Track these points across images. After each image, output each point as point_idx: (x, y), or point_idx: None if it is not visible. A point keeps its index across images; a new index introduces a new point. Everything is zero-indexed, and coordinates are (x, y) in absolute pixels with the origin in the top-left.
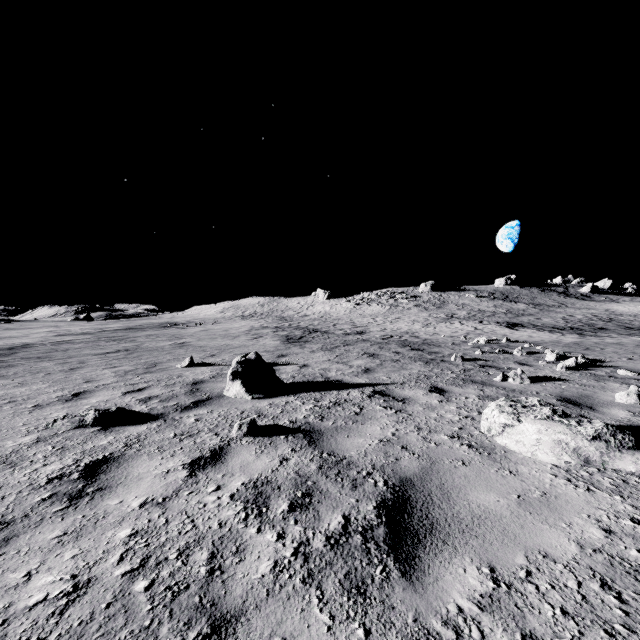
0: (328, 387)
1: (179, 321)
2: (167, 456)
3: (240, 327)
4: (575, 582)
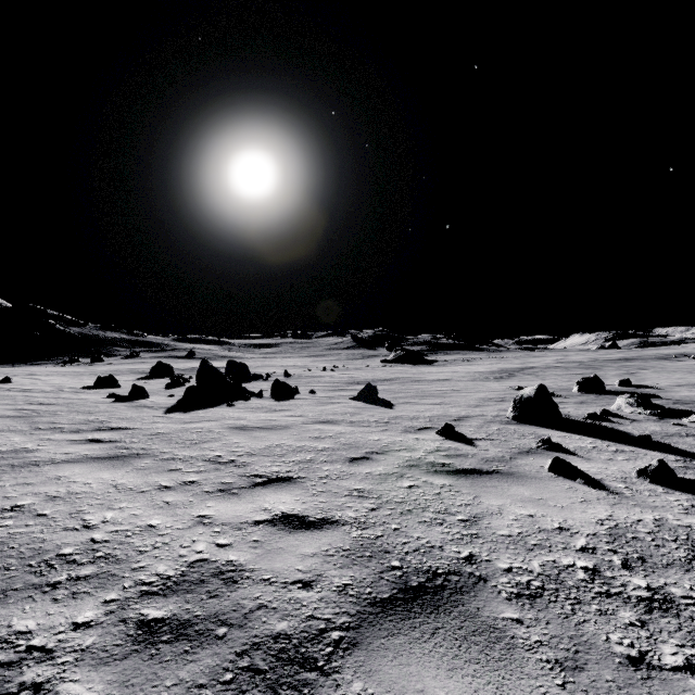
0: None
1: None
2: None
3: None
4: None
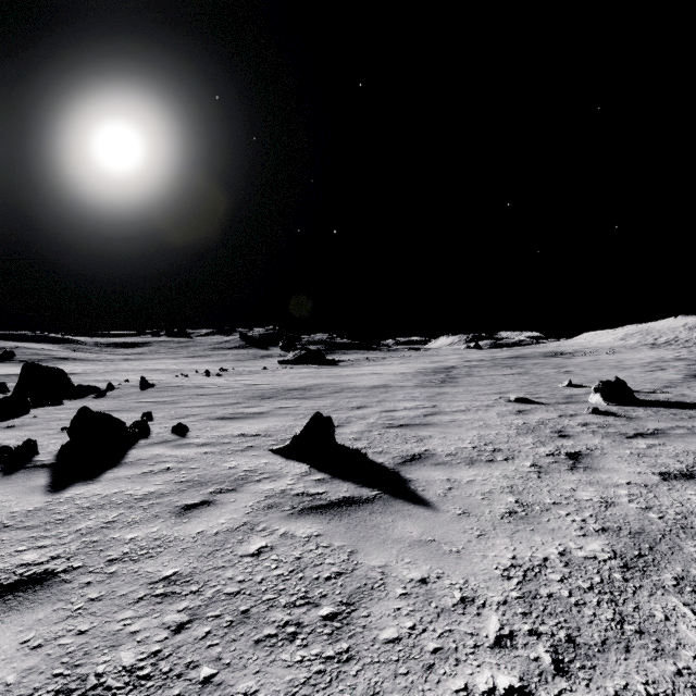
0: (682, 408)
1: (565, 350)
2: (549, 413)
3: (641, 358)
4: (694, 449)
